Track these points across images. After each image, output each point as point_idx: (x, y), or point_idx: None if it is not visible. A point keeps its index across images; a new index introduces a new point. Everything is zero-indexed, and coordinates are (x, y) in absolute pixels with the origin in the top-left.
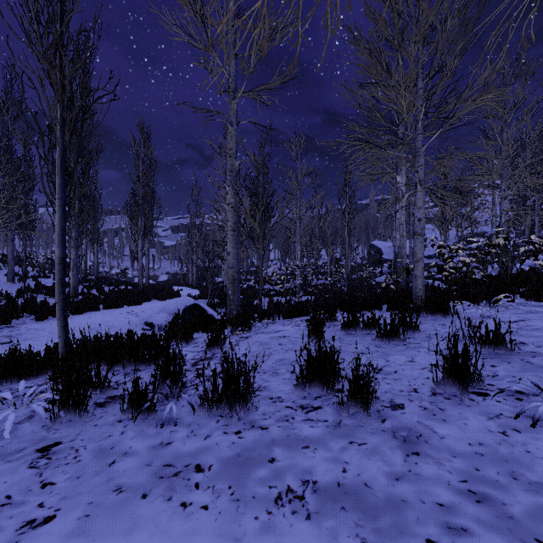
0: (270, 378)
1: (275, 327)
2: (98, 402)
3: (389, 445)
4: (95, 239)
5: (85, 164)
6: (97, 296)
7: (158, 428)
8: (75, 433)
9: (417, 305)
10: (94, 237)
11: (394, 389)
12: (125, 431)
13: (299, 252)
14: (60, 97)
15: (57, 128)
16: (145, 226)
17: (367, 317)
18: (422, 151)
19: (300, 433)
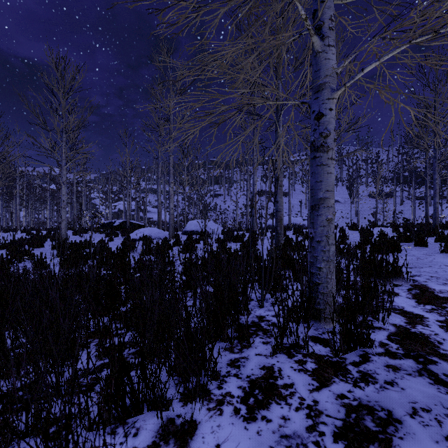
0: None
1: None
2: None
3: None
4: None
5: None
6: None
7: None
8: None
9: None
10: None
11: None
12: None
13: None
14: None
15: None
16: None
17: None
18: None
19: None
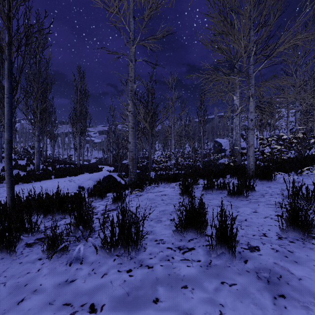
0: (155, 224)
1: (159, 189)
2: (28, 243)
3: (256, 287)
4: (52, 137)
5: (43, 90)
6: (51, 170)
7: (67, 265)
8: (2, 270)
9: (249, 175)
10: (51, 136)
11: (248, 234)
12: (41, 268)
13: (173, 144)
14: (7, 25)
15: (5, 48)
16: (81, 129)
17: (220, 182)
18: (253, 76)
19: (179, 273)
